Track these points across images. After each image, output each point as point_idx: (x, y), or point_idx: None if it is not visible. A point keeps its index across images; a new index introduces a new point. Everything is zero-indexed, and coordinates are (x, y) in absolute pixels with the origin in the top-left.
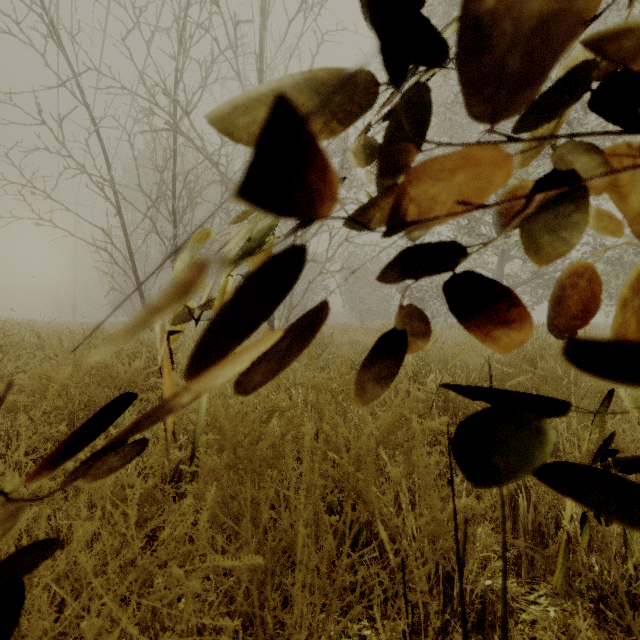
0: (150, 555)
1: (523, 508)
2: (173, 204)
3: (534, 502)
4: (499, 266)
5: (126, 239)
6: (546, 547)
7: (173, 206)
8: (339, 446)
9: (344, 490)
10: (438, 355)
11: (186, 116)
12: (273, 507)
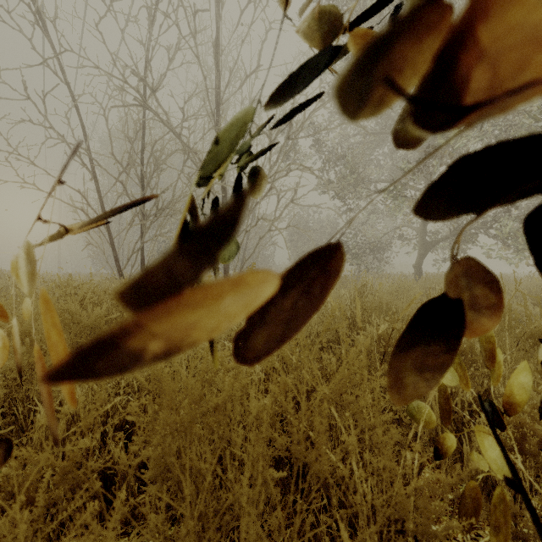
0: (99, 503)
1: (466, 453)
2: (141, 170)
3: (477, 447)
4: (423, 225)
5: (100, 200)
6: (489, 491)
7: (141, 172)
8: (288, 410)
9: (293, 453)
10: (374, 302)
11: (152, 93)
12: (221, 457)
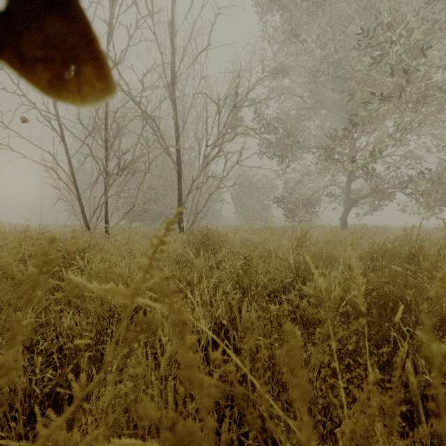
0: None
1: None
2: (105, 134)
3: None
4: (348, 184)
5: (68, 160)
6: None
7: (105, 135)
8: None
9: None
10: (314, 251)
11: (115, 66)
12: None
